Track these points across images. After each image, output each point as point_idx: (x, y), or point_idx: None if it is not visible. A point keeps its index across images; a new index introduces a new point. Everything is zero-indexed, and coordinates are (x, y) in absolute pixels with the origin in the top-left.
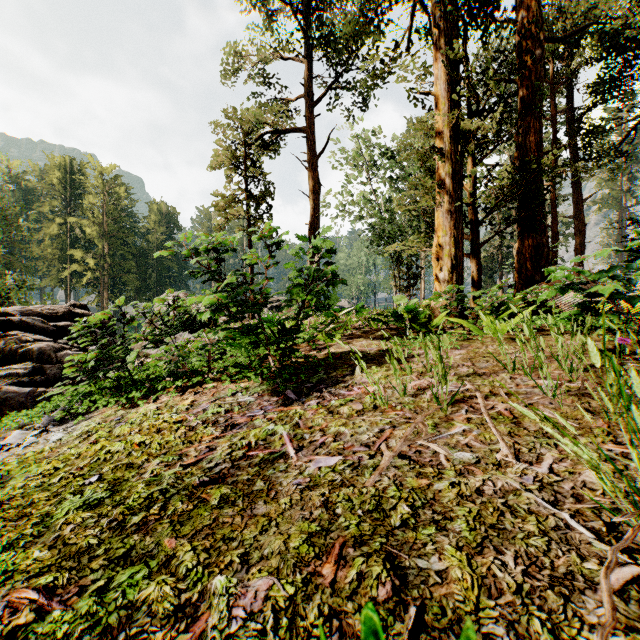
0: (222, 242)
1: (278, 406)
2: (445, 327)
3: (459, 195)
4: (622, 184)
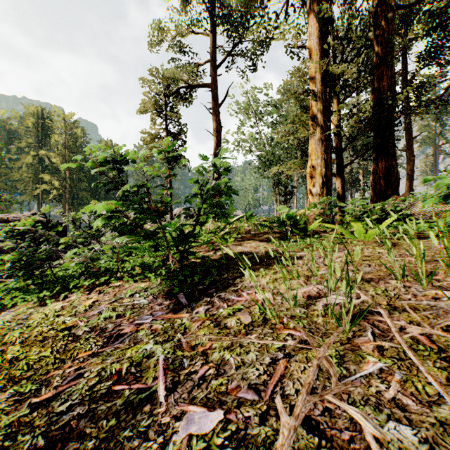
0: (123, 155)
1: (167, 312)
2: (318, 231)
3: (328, 127)
4: (436, 129)
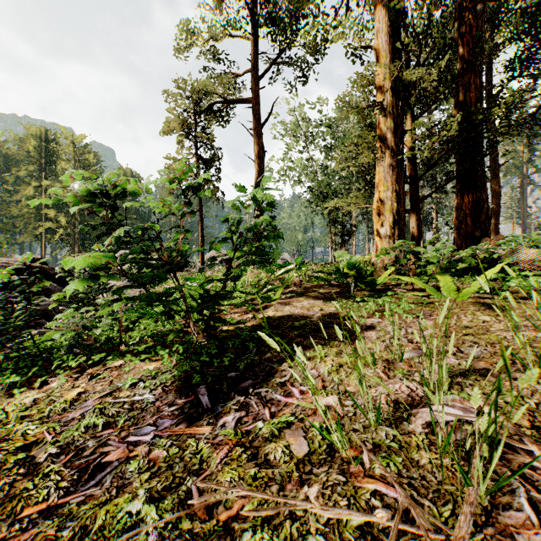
0: (124, 184)
1: (179, 421)
2: (390, 285)
3: (401, 149)
4: (524, 155)
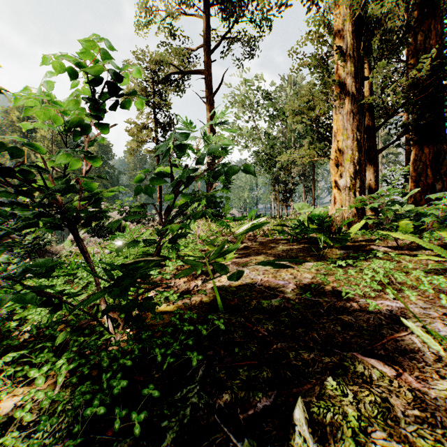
0: None
1: None
2: (359, 240)
3: (361, 96)
4: None
